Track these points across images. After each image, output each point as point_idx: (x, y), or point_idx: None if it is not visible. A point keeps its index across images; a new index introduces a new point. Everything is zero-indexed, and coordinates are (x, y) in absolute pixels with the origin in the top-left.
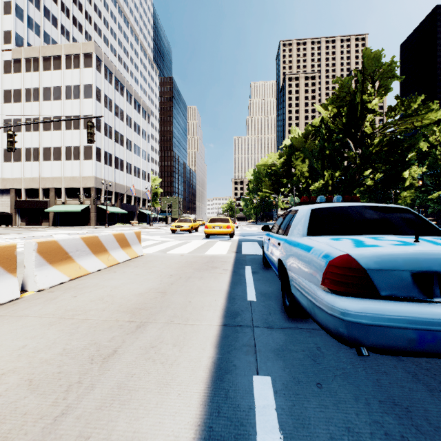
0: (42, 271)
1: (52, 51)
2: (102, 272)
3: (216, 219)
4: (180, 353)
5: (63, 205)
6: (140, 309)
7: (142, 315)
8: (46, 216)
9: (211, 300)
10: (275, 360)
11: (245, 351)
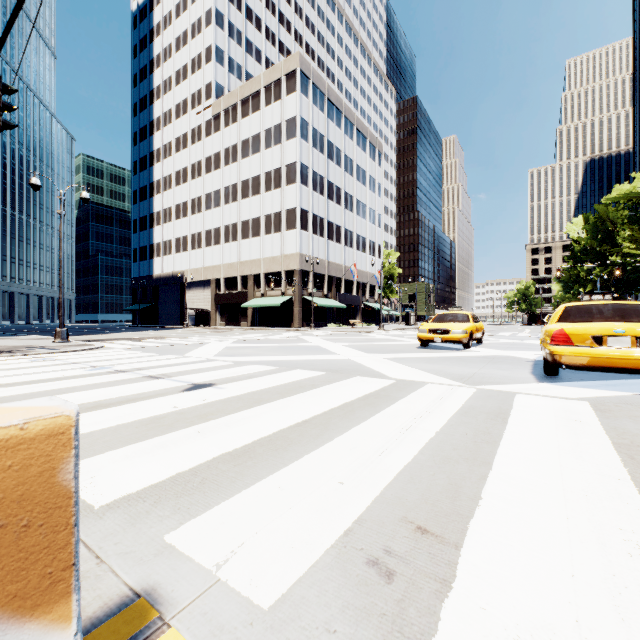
0: None
1: (250, 88)
2: None
3: (593, 309)
4: None
5: (262, 298)
6: None
7: None
8: (245, 314)
9: None
10: None
11: None
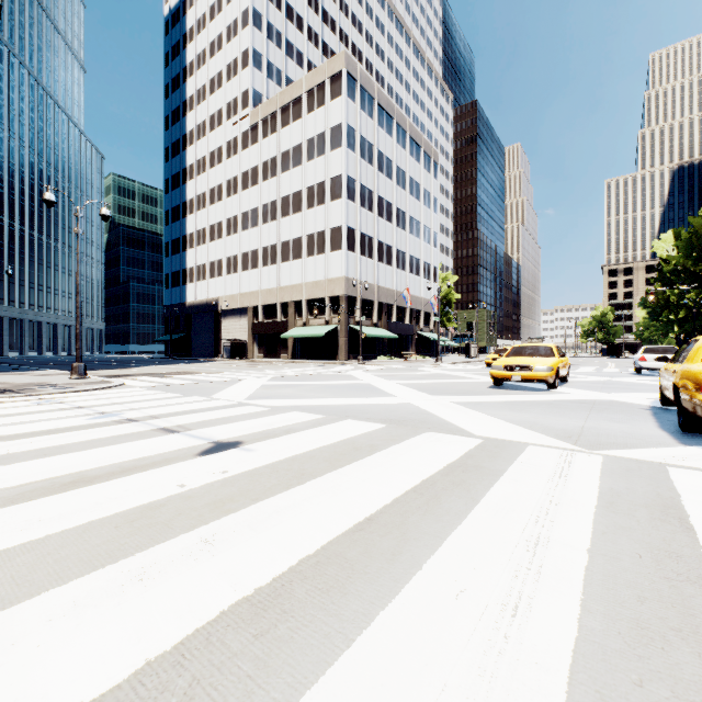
0: None
1: (290, 94)
2: None
3: None
4: None
5: (304, 327)
6: None
7: None
8: (285, 345)
9: None
10: None
11: None
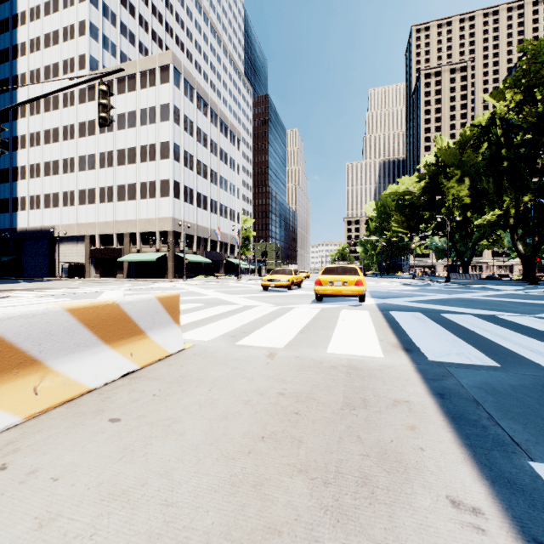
0: None
1: (126, 70)
2: None
3: (335, 269)
4: None
5: (138, 253)
6: None
7: None
8: (120, 267)
9: None
10: None
11: None
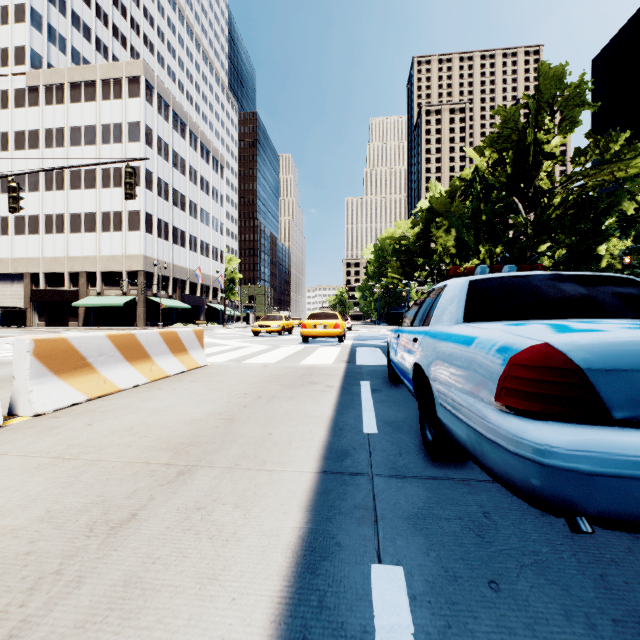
0: (42, 385)
1: (82, 74)
2: (140, 389)
3: (319, 314)
4: (245, 521)
5: (99, 297)
6: (189, 445)
7: (190, 455)
8: (74, 313)
9: (304, 431)
10: (411, 534)
11: (358, 518)
